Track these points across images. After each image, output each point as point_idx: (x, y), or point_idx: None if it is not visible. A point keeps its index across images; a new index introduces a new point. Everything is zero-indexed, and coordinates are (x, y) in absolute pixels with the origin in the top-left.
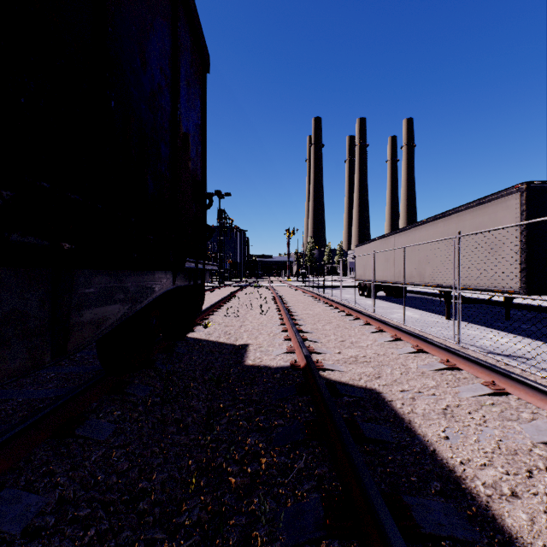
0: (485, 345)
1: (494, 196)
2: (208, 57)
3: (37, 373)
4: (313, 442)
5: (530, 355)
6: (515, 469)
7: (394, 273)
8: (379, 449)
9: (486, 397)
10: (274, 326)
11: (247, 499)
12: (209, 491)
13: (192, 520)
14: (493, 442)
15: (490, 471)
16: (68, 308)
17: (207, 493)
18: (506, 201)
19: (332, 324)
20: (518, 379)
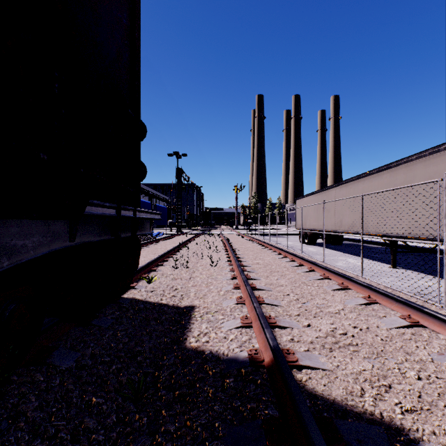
0: None
1: None
2: None
3: None
4: None
5: None
6: None
7: (335, 222)
8: None
9: None
10: (225, 281)
11: None
12: None
13: None
14: None
15: None
16: None
17: None
18: None
19: (286, 277)
20: None
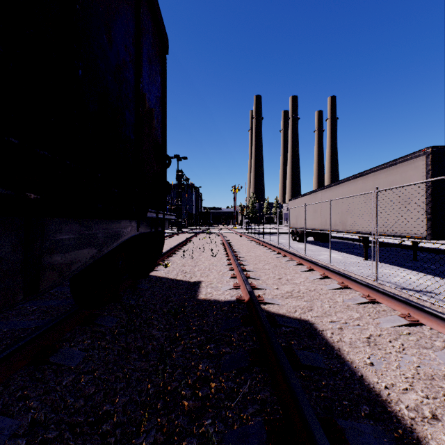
0: (399, 282)
1: (404, 158)
2: (167, 41)
3: (21, 307)
4: (256, 368)
5: (435, 290)
6: (434, 393)
7: (321, 222)
8: (314, 374)
9: (403, 328)
10: (223, 266)
11: (198, 422)
12: (165, 413)
13: (149, 442)
14: (412, 368)
15: (411, 395)
16: (40, 253)
17: (163, 415)
18: (414, 162)
19: (270, 264)
20: (430, 312)
